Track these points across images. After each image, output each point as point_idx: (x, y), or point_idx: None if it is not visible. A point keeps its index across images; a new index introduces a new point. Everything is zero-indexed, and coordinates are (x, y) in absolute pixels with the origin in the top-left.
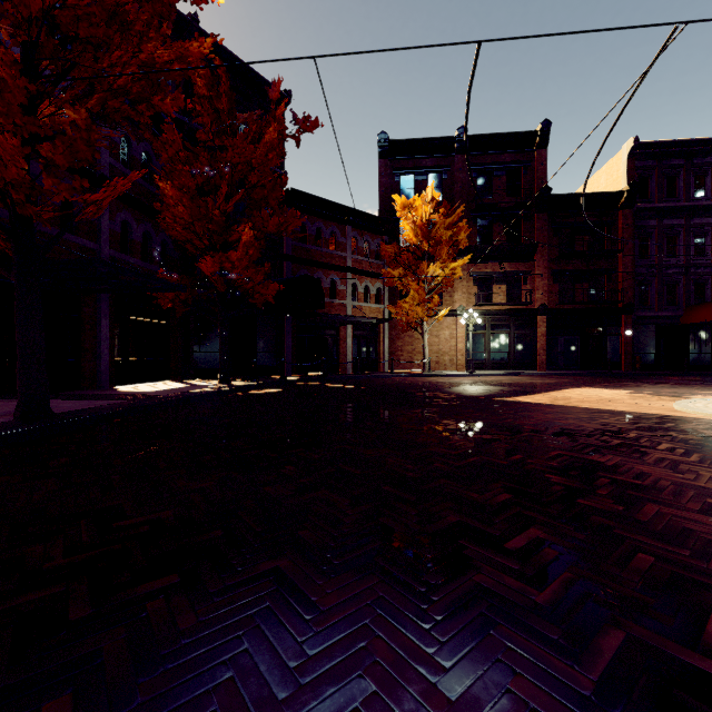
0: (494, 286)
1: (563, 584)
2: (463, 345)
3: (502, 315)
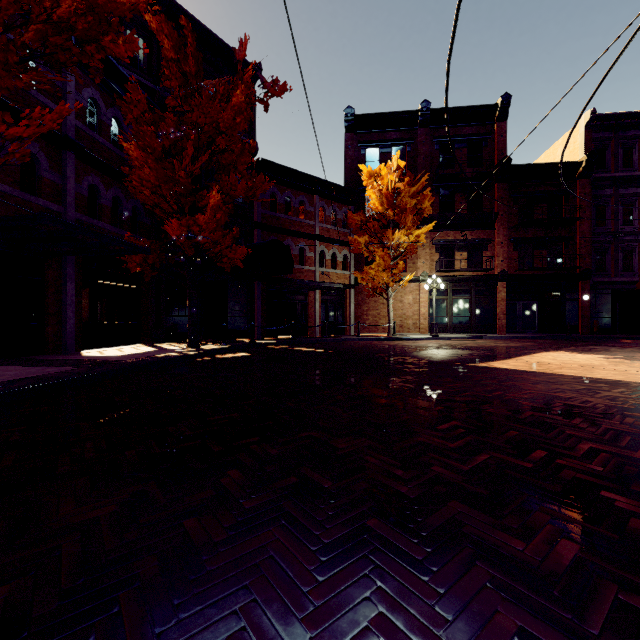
0: (456, 253)
1: None
2: (426, 309)
3: (463, 281)
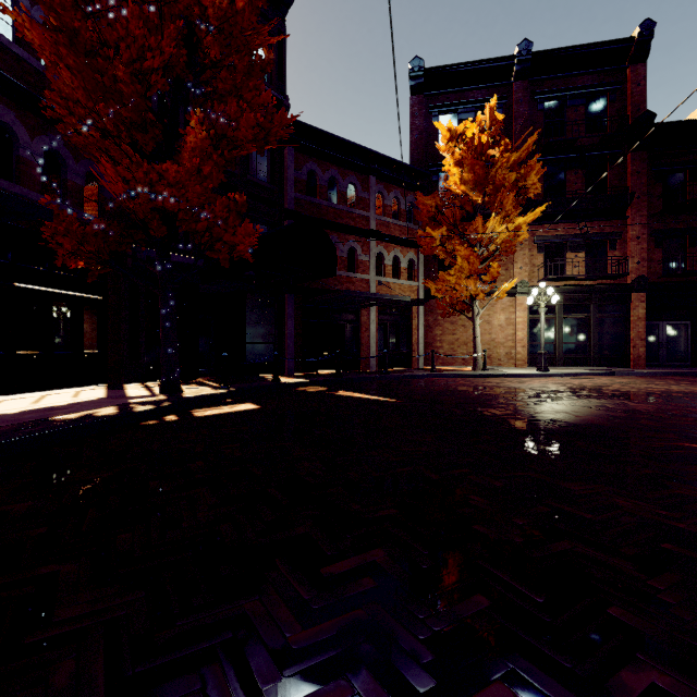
0: (568, 254)
1: None
2: (524, 333)
3: (580, 292)
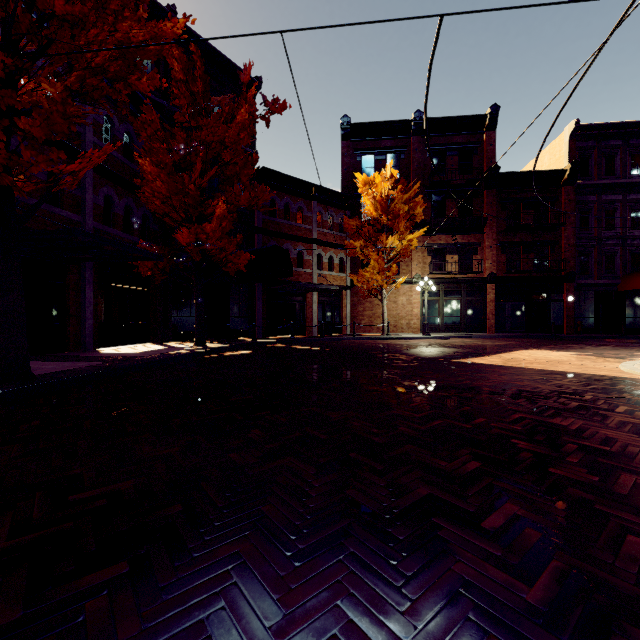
0: (447, 256)
1: (553, 576)
2: (419, 310)
3: (454, 283)
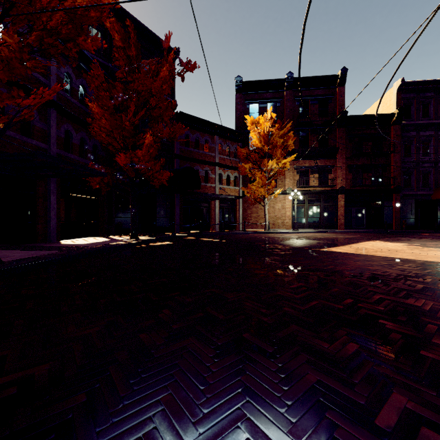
0: (310, 175)
1: None
2: (290, 213)
3: (315, 193)
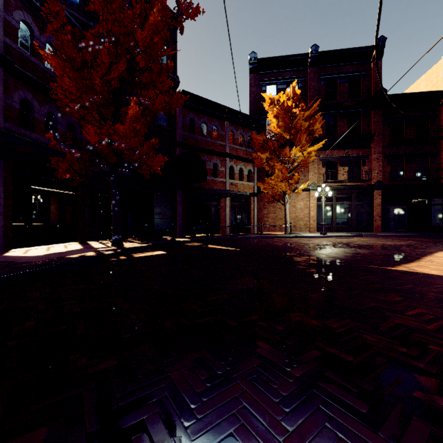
0: (339, 167)
1: None
2: (314, 213)
3: (345, 190)
